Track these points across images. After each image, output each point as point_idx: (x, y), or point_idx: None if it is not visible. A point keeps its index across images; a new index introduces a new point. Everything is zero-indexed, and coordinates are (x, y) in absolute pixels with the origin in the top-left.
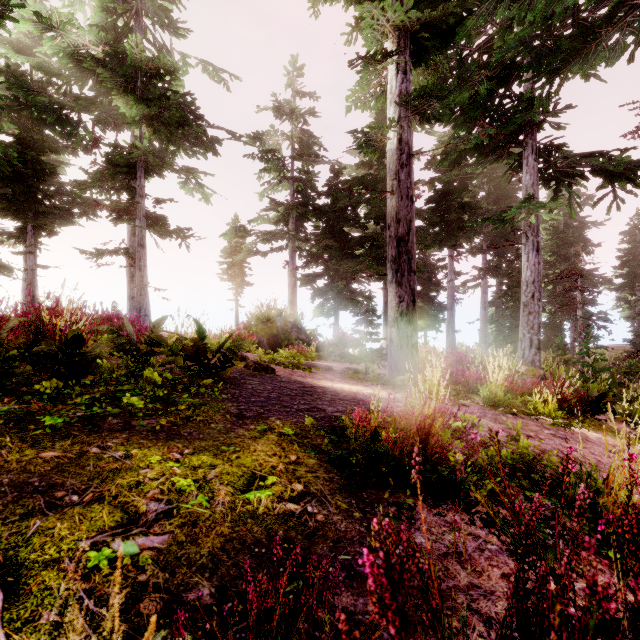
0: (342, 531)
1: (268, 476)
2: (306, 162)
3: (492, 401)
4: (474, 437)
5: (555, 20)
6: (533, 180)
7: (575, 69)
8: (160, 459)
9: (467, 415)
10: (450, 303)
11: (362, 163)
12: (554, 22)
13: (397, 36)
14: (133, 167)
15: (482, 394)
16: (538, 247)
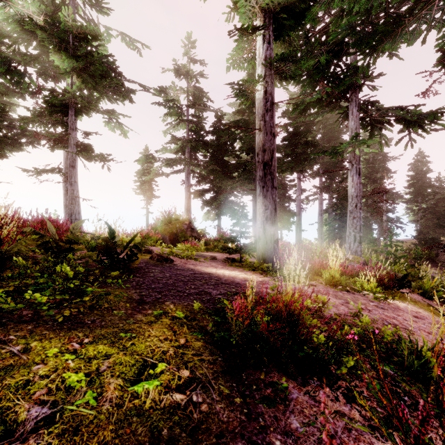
0: (224, 422)
1: (158, 363)
2: (197, 109)
3: (332, 281)
4: (351, 337)
5: (373, 11)
6: (356, 125)
7: (387, 46)
8: (57, 352)
9: (319, 296)
10: (298, 211)
11: (237, 111)
12: (372, 13)
13: (263, 16)
14: (66, 107)
15: (324, 276)
16: (359, 172)
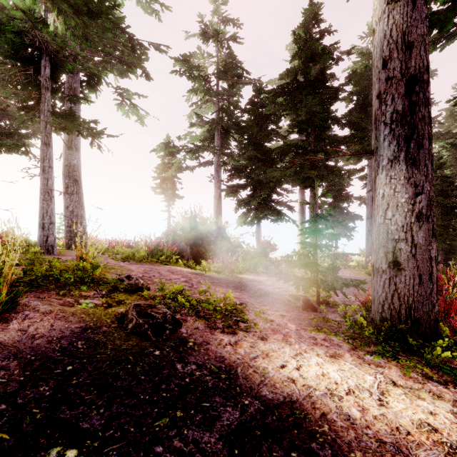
0: None
1: None
2: (230, 80)
3: None
4: None
5: None
6: None
7: None
8: None
9: None
10: (370, 212)
11: (287, 71)
12: None
13: None
14: (40, 58)
15: None
16: None
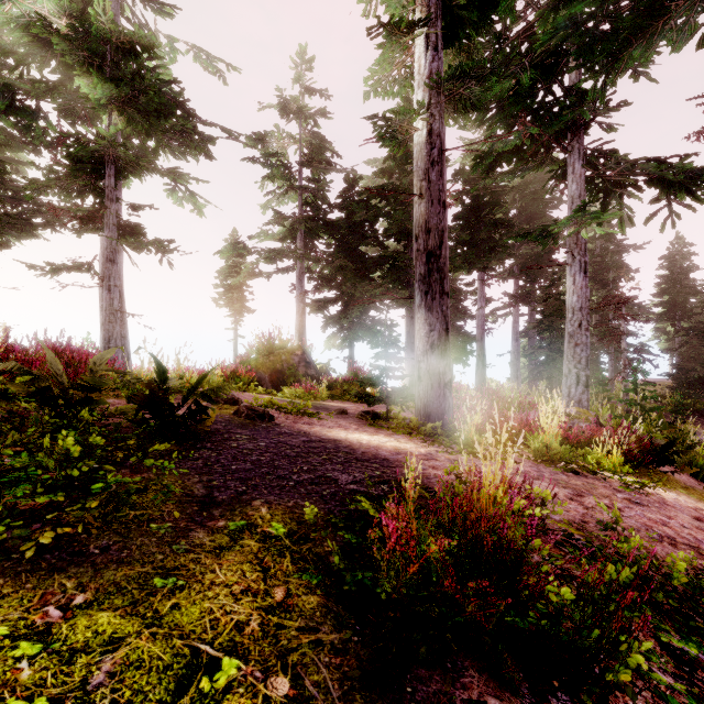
0: None
1: (223, 659)
2: (316, 169)
3: (546, 454)
4: None
5: None
6: (580, 190)
7: (637, 53)
8: (3, 637)
9: (537, 489)
10: (480, 333)
11: (381, 171)
12: None
13: (426, 4)
14: (101, 164)
15: (533, 445)
16: (586, 268)
